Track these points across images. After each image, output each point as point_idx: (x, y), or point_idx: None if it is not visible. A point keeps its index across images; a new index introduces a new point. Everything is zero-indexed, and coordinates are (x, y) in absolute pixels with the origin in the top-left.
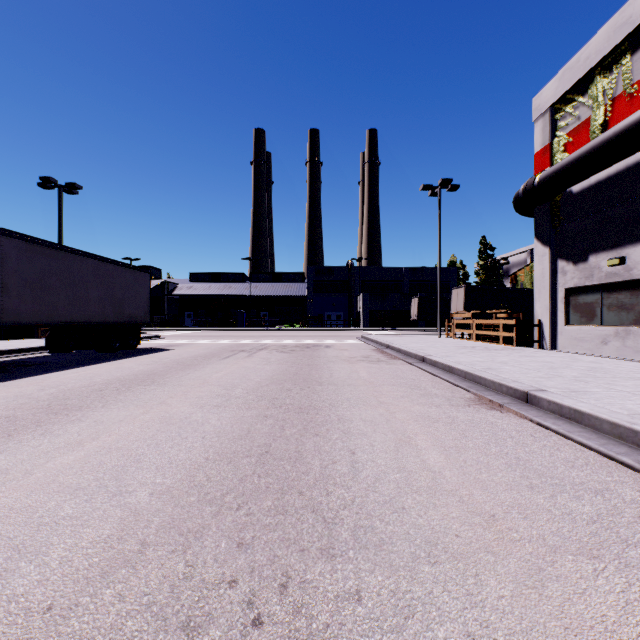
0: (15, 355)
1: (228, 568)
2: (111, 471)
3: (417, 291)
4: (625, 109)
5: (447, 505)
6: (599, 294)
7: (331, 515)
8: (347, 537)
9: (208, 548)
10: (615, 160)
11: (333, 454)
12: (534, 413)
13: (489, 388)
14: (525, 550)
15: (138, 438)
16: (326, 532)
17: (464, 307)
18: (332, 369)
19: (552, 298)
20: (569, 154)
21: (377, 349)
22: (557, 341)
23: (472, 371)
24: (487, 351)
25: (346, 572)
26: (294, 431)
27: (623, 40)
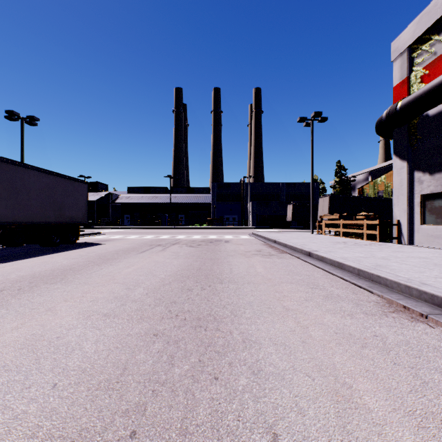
0: None
1: None
2: None
3: (290, 200)
4: None
5: None
6: None
7: None
8: None
9: None
10: None
11: None
12: None
13: (392, 289)
14: None
15: None
16: None
17: (329, 211)
18: (231, 263)
19: (409, 203)
20: (425, 84)
21: (266, 244)
22: (414, 238)
23: (367, 269)
24: (360, 246)
25: None
26: (185, 368)
27: None
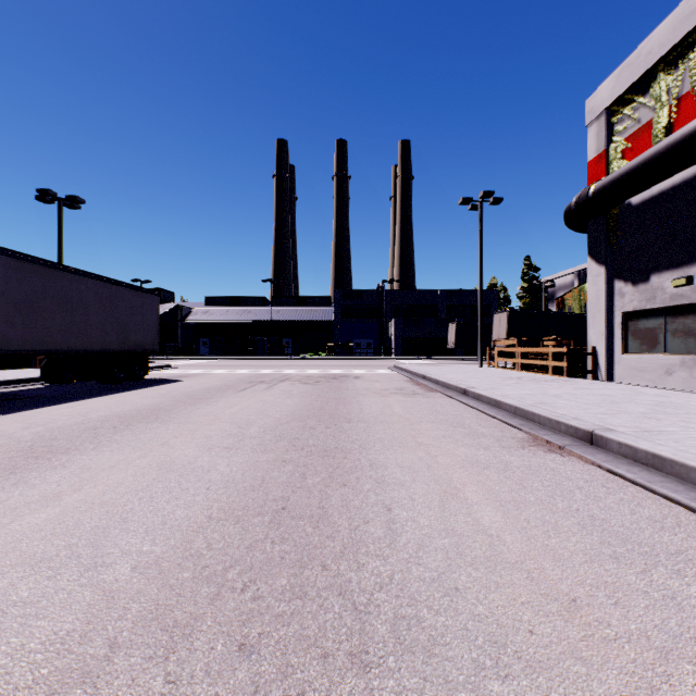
0: (6, 387)
1: (223, 686)
2: (88, 535)
3: (454, 316)
4: (693, 109)
5: (513, 584)
6: (662, 318)
7: (363, 600)
8: (385, 634)
9: (199, 652)
10: (682, 166)
11: (365, 511)
12: (602, 457)
13: (544, 426)
14: (626, 655)
15: (129, 489)
16: (357, 626)
17: (507, 334)
18: (362, 403)
19: (608, 323)
20: (628, 161)
21: (412, 380)
22: (614, 371)
23: (523, 406)
24: (536, 383)
25: (385, 693)
26: (317, 480)
27: (691, 31)
